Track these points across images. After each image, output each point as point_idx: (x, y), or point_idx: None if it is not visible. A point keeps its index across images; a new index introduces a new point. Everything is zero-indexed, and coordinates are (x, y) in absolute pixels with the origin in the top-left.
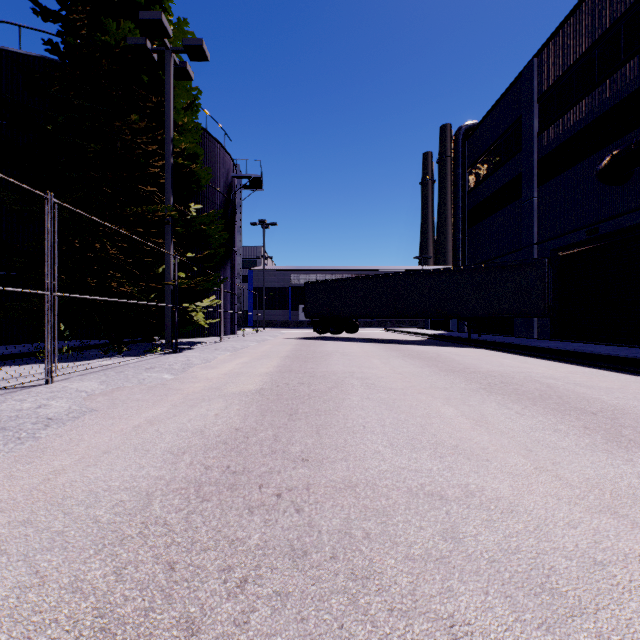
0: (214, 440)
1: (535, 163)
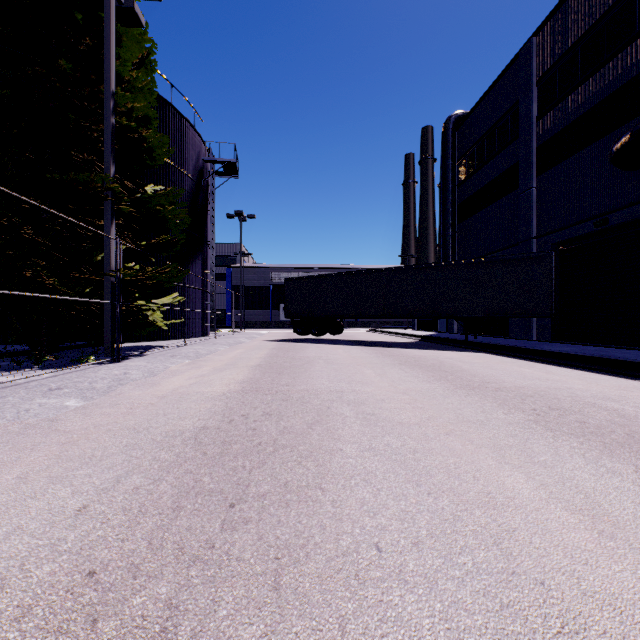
0: None
1: (534, 151)
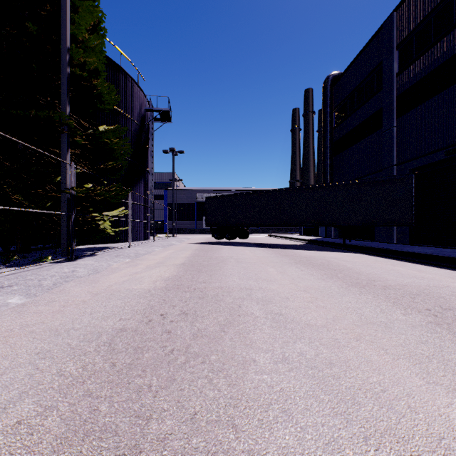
0: None
1: (395, 98)
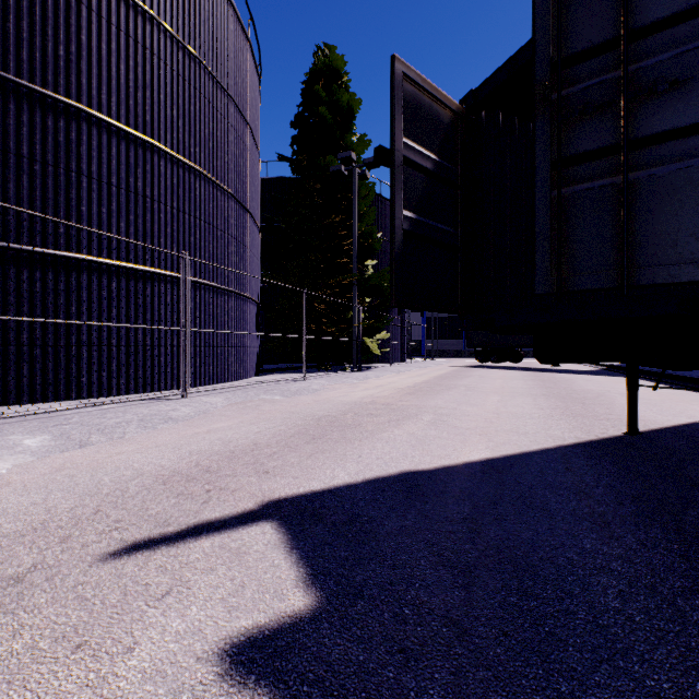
0: (376, 397)
1: None
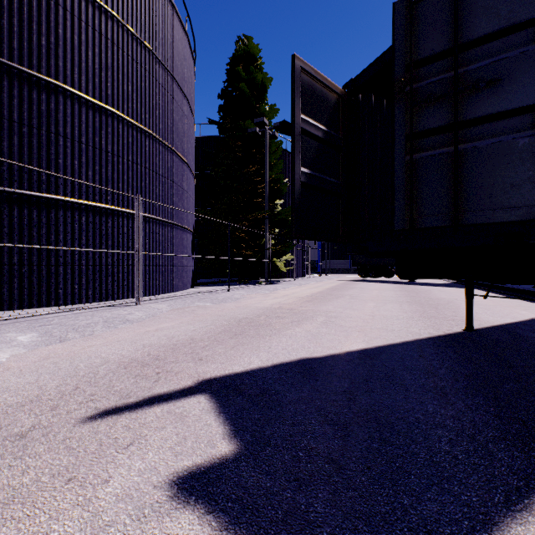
0: (282, 303)
1: None
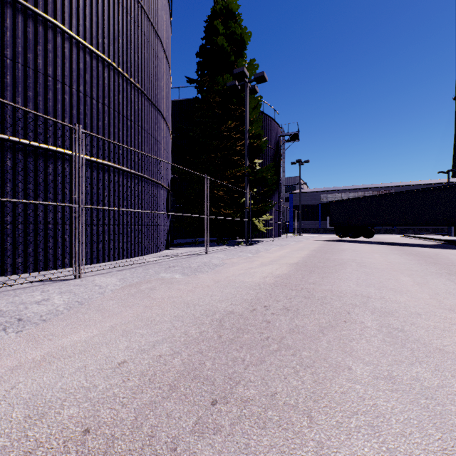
0: (277, 275)
1: None
